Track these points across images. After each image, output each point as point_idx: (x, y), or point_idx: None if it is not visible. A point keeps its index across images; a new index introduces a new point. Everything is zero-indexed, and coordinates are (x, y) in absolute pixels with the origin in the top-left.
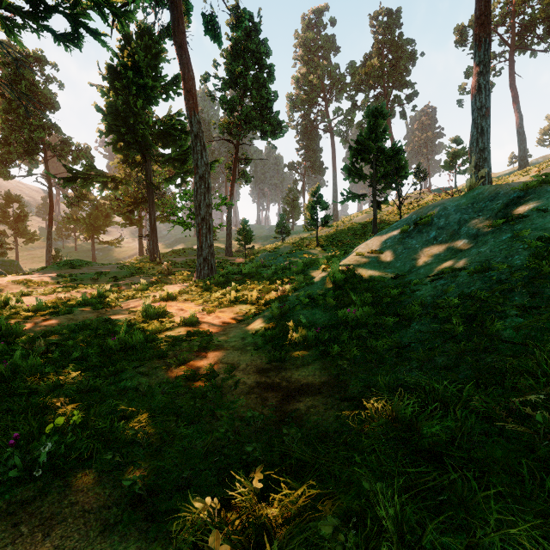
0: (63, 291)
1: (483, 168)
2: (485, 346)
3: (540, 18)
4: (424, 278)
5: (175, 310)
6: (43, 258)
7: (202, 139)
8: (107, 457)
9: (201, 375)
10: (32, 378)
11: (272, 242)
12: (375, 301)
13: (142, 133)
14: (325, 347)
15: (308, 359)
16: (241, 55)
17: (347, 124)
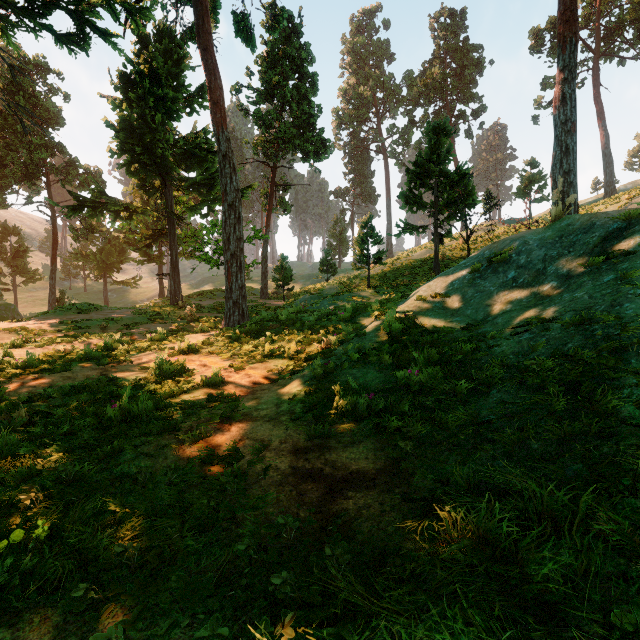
0: (63, 342)
1: (568, 195)
2: (597, 428)
3: (630, 20)
4: (503, 329)
5: (197, 366)
6: (46, 300)
7: (231, 160)
8: (77, 594)
9: (221, 457)
10: (1, 462)
11: (316, 282)
12: (442, 358)
13: (161, 153)
14: (380, 420)
15: (359, 435)
16: (278, 62)
17: (403, 144)
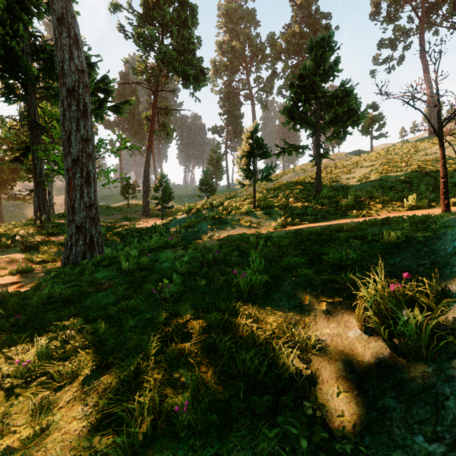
0: None
1: None
2: None
3: None
4: None
5: None
6: None
7: (72, 28)
8: None
9: None
10: None
11: (196, 201)
12: None
13: (7, 44)
14: None
15: None
16: None
17: (267, 91)
